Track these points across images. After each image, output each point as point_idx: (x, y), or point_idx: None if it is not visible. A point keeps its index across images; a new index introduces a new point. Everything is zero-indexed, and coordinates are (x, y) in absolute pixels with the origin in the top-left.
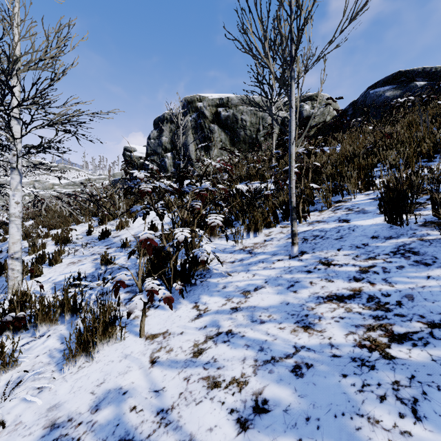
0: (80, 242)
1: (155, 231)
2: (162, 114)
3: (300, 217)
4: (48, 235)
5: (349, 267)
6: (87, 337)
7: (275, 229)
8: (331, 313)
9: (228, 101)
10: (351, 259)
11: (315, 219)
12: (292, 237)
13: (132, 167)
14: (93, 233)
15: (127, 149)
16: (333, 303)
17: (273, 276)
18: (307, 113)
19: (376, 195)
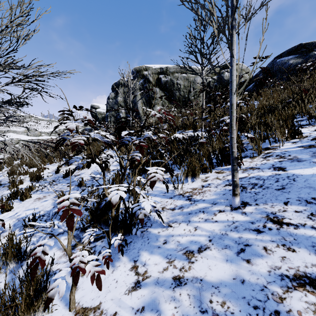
0: (49, 179)
1: (107, 172)
2: (118, 80)
3: None
4: (27, 172)
5: (309, 230)
6: (6, 314)
7: (210, 174)
8: (314, 315)
9: (167, 70)
10: (307, 218)
11: (248, 165)
12: (233, 188)
13: (97, 120)
14: (60, 172)
15: (93, 106)
16: (309, 292)
17: (218, 233)
18: (227, 78)
19: (304, 143)
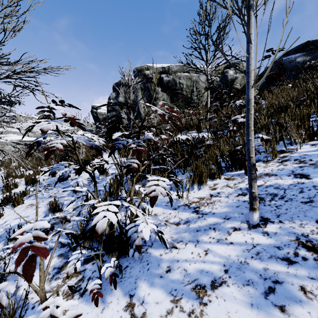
0: (45, 183)
1: (106, 176)
2: (119, 80)
3: (246, 169)
4: (23, 175)
5: None
6: None
7: (219, 180)
8: None
9: (169, 69)
10: None
11: (262, 171)
12: (251, 201)
13: (98, 121)
14: (57, 175)
15: (94, 107)
16: None
17: (235, 260)
18: (231, 77)
19: None
